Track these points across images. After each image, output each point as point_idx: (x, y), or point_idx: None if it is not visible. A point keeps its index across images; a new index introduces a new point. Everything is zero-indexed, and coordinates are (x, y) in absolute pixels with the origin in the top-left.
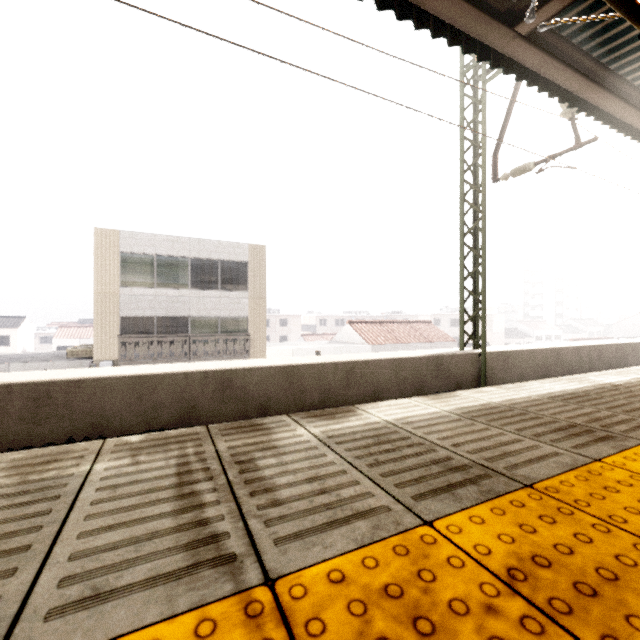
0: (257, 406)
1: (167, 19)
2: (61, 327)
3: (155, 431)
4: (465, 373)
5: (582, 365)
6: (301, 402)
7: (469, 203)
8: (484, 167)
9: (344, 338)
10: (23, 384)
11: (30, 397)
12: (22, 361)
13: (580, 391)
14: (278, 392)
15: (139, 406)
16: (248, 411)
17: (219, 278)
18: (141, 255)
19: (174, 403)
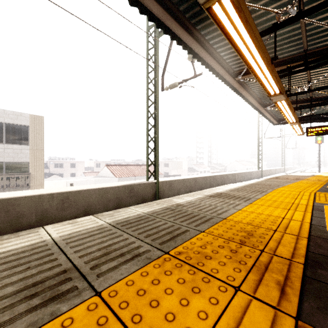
0: None
1: None
2: None
3: None
4: (148, 193)
5: (206, 185)
6: (18, 224)
7: (151, 101)
8: (158, 82)
9: (104, 174)
10: None
11: None
12: None
13: (150, 213)
14: None
15: None
16: None
17: (4, 135)
18: None
19: None
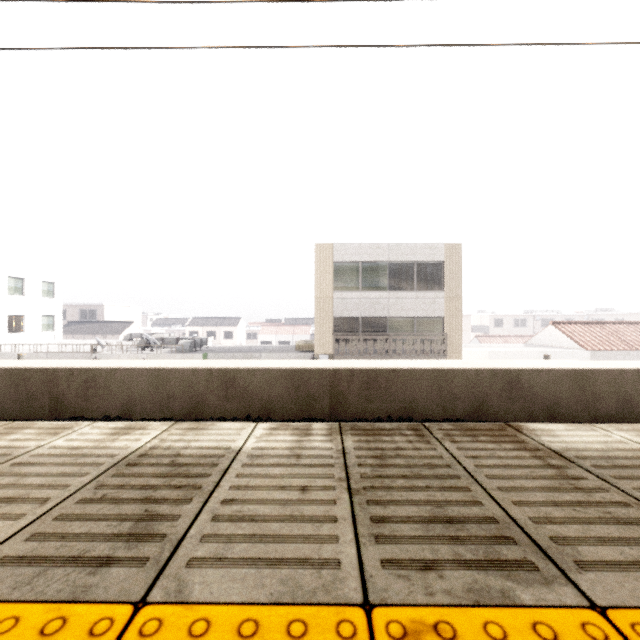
0: (544, 409)
1: (546, 44)
2: (263, 326)
3: (452, 420)
4: None
5: None
6: (594, 410)
7: None
8: None
9: (545, 341)
10: (360, 370)
11: (364, 380)
12: (267, 351)
13: None
14: (567, 397)
15: (438, 396)
16: (535, 413)
17: (415, 279)
18: (348, 263)
19: (466, 397)
